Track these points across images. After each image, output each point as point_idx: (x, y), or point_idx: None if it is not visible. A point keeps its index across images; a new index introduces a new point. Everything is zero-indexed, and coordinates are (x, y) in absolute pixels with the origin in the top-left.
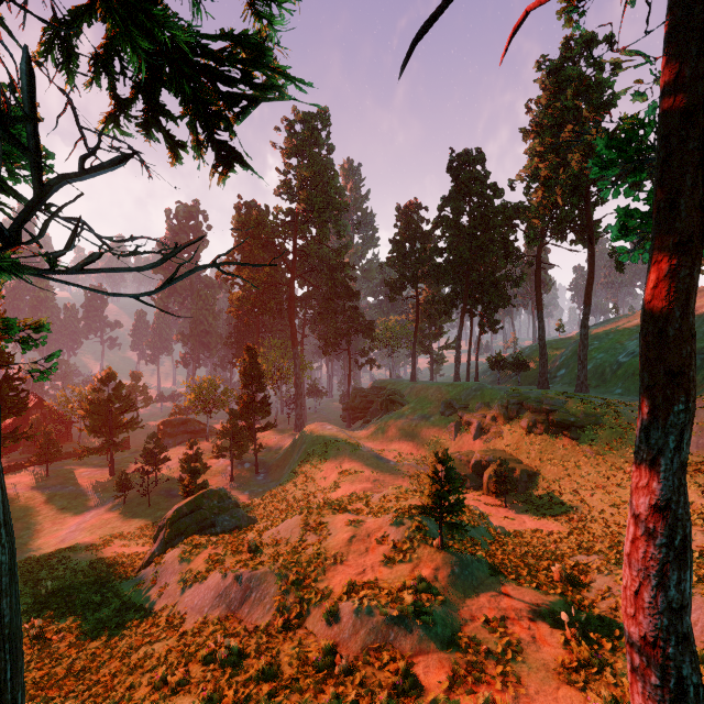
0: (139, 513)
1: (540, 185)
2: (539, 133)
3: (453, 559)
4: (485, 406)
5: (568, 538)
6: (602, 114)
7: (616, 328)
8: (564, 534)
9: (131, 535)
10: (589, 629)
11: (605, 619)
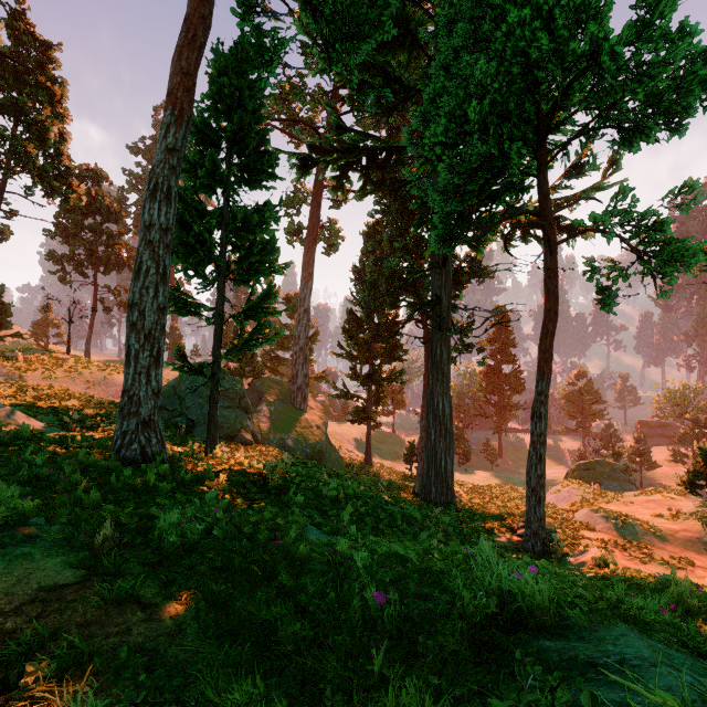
0: None
1: None
2: None
3: None
4: None
5: None
6: None
7: None
8: None
9: None
10: None
11: None
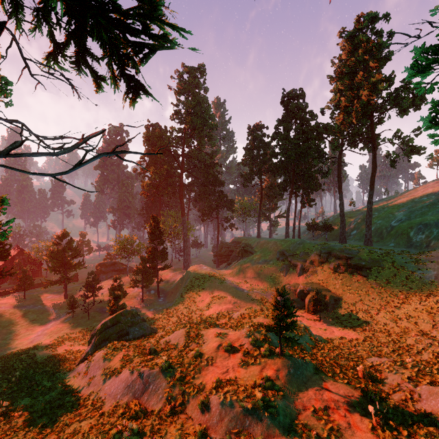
0: (82, 323)
1: (341, 111)
2: (340, 78)
3: (289, 362)
4: (305, 254)
5: (363, 343)
6: (382, 65)
7: (388, 204)
8: (361, 340)
9: (76, 338)
10: (388, 418)
11: (399, 409)
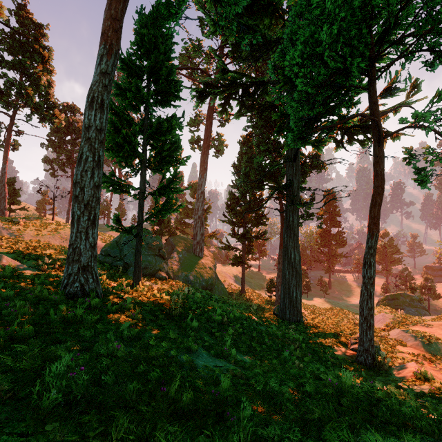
0: None
1: None
2: None
3: None
4: None
5: None
6: None
7: None
8: None
9: None
10: None
11: None
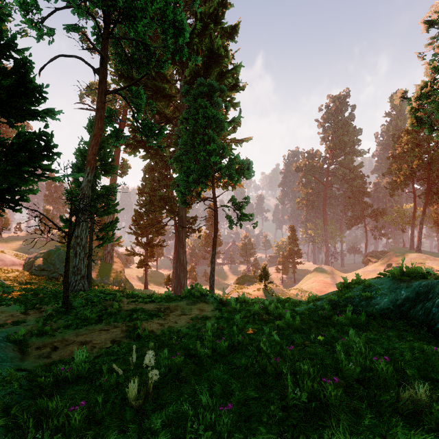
0: None
1: None
2: None
3: (264, 293)
4: None
5: None
6: None
7: None
8: None
9: None
10: None
11: None
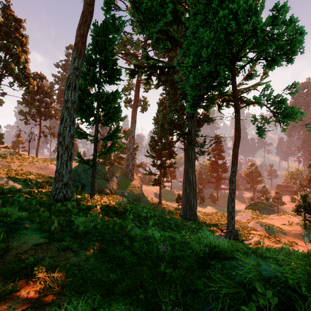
0: None
1: None
2: None
3: (305, 231)
4: None
5: None
6: None
7: None
8: None
9: None
10: None
11: None
